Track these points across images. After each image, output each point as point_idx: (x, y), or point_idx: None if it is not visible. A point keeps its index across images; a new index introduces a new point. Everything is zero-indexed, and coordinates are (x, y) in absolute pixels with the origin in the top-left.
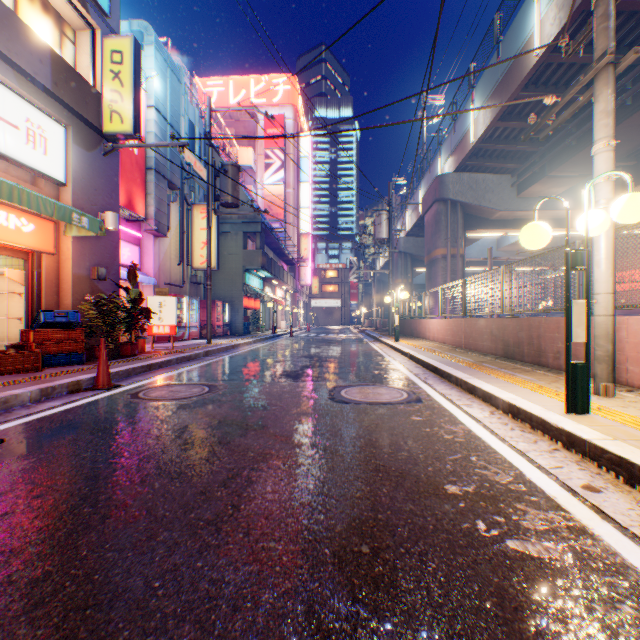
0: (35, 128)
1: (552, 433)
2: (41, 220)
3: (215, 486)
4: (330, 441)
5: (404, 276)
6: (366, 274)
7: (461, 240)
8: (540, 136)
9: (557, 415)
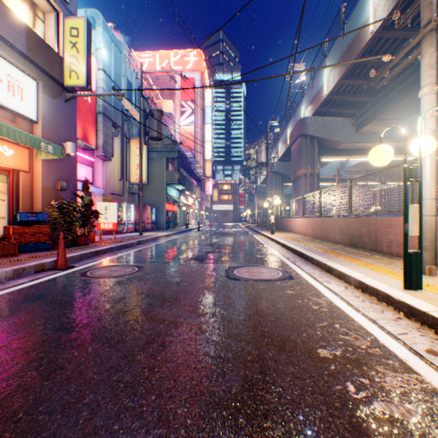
0: (14, 81)
1: (395, 305)
2: (19, 147)
3: (136, 350)
4: (226, 311)
5: (277, 188)
6: (250, 187)
7: (317, 163)
8: (378, 86)
9: (398, 291)
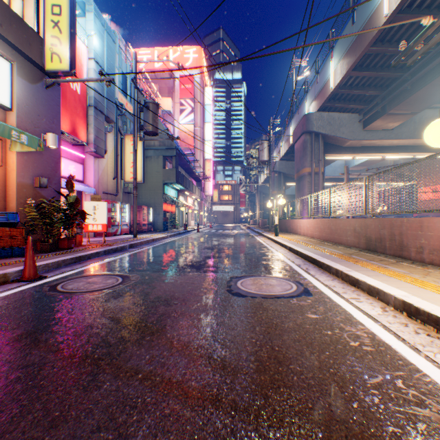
0: None
1: None
2: None
3: None
4: (230, 352)
5: (279, 189)
6: (251, 187)
7: (322, 161)
8: (408, 61)
9: None
